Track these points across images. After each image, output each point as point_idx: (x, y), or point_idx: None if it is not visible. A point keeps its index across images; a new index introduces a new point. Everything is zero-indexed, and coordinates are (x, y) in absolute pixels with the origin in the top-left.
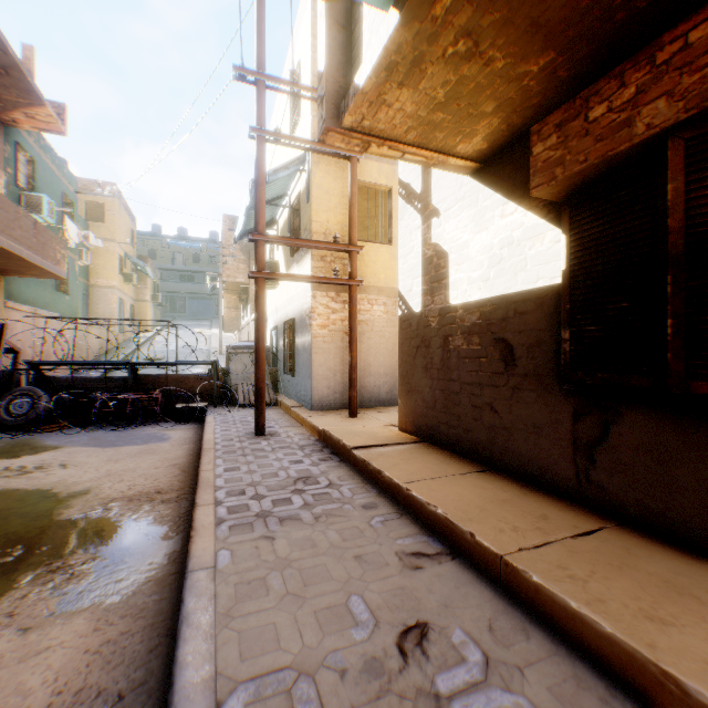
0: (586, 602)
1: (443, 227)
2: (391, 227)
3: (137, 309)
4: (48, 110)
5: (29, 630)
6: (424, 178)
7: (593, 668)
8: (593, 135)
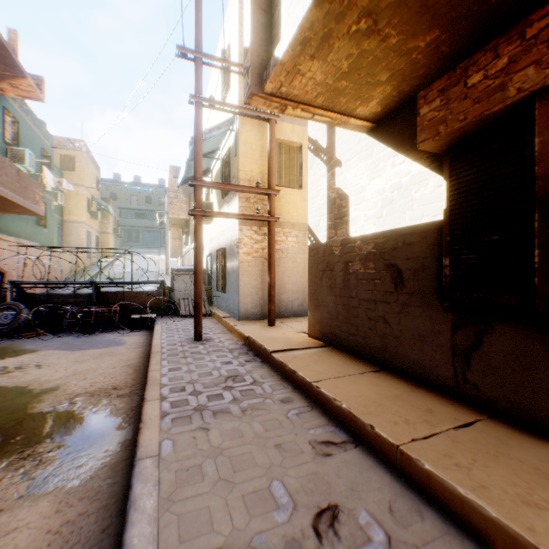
0: (472, 488)
1: (344, 175)
2: (301, 175)
3: (101, 239)
4: (29, 81)
5: (0, 512)
6: (329, 136)
7: (479, 547)
8: (471, 98)
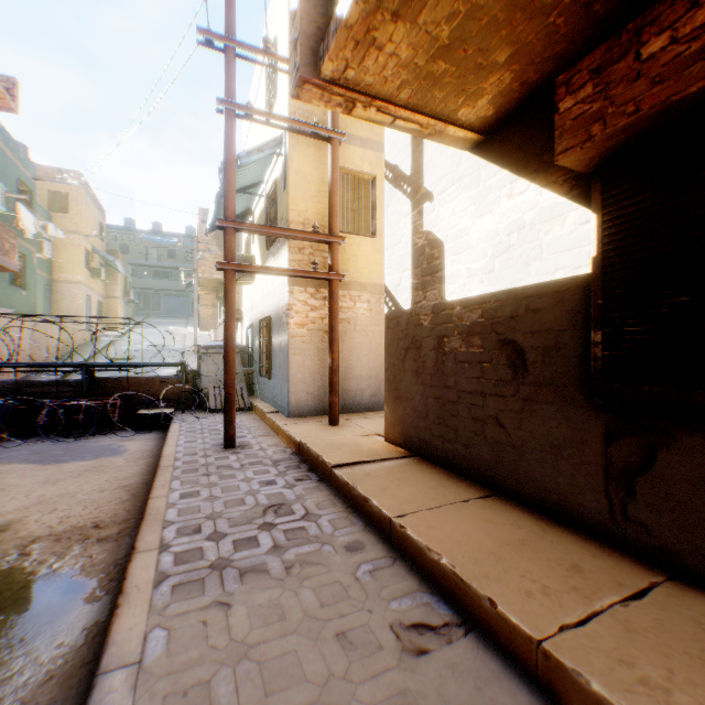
0: None
1: (436, 212)
2: (374, 218)
3: (107, 306)
4: None
5: None
6: (414, 158)
7: None
8: (648, 77)
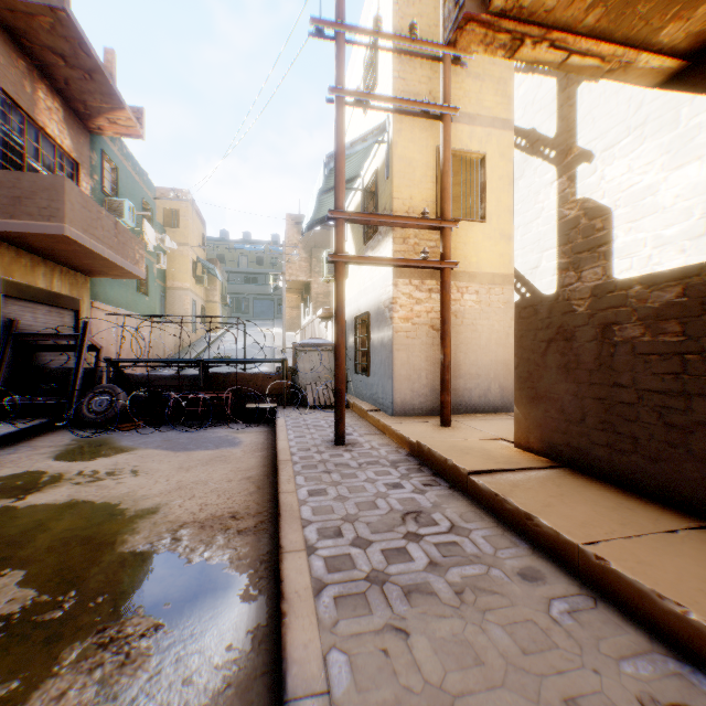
0: None
1: (598, 173)
2: (484, 201)
3: (207, 309)
4: (127, 113)
5: None
6: (561, 115)
7: None
8: None
